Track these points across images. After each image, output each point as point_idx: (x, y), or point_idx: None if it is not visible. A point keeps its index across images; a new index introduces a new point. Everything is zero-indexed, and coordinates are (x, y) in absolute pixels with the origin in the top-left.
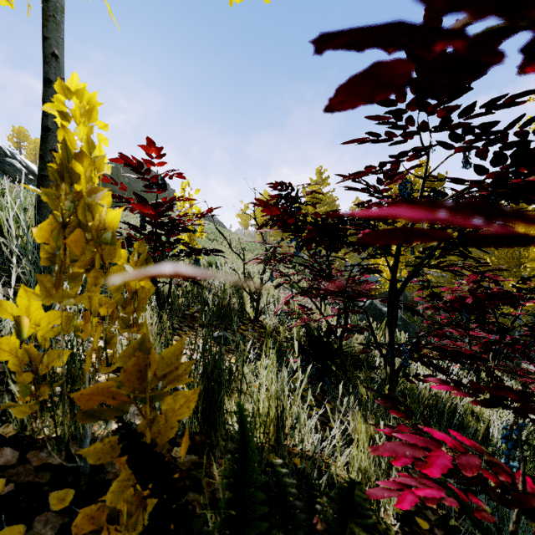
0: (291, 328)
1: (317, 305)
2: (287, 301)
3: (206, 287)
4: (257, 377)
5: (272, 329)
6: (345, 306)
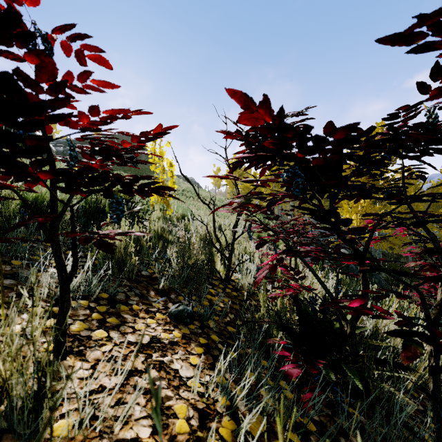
0: (274, 298)
1: (314, 271)
2: (274, 266)
3: (171, 242)
4: (230, 395)
5: (246, 291)
6: (365, 276)
